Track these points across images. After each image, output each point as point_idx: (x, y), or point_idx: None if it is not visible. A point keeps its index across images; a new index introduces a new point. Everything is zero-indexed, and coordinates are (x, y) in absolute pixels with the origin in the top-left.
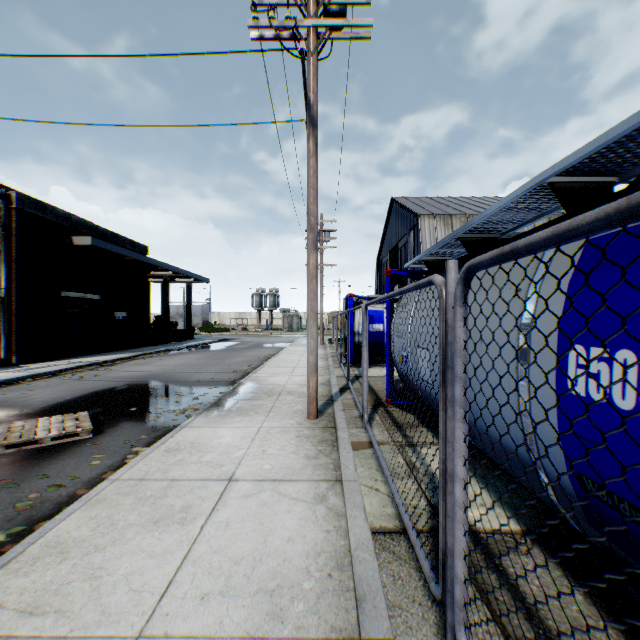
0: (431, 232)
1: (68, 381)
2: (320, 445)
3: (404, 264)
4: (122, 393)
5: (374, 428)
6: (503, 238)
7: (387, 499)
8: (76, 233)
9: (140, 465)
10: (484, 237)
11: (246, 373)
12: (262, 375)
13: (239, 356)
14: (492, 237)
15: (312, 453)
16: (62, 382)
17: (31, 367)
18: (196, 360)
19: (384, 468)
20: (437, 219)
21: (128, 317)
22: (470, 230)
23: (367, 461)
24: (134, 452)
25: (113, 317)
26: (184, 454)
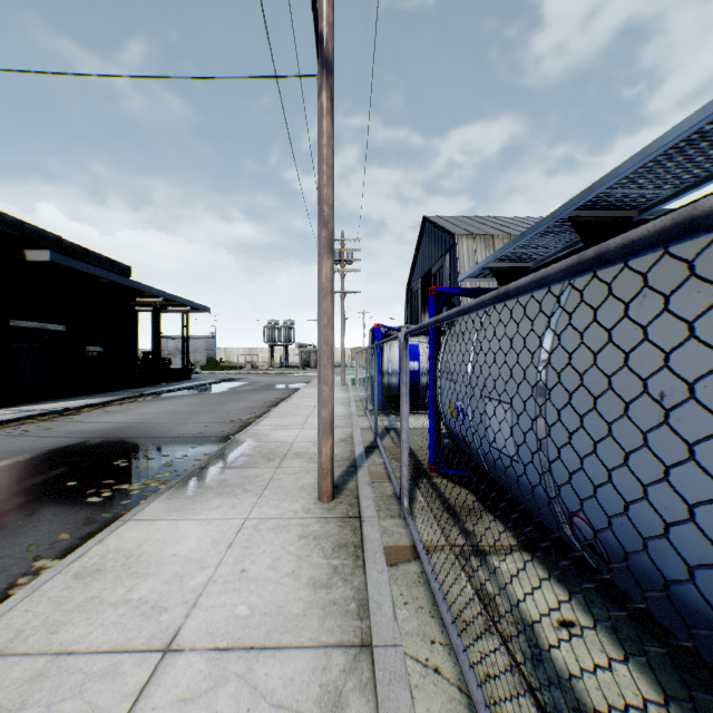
0: (470, 255)
1: (3, 438)
2: (335, 555)
3: None
4: (69, 456)
5: (417, 517)
6: (638, 220)
7: (459, 700)
8: (32, 246)
9: (15, 612)
10: (611, 216)
11: (246, 424)
12: (265, 428)
13: (242, 401)
14: (624, 216)
15: (322, 574)
16: None
17: None
18: (187, 406)
19: (448, 624)
20: (477, 240)
21: (105, 353)
22: (593, 201)
23: (413, 591)
24: (36, 569)
25: (84, 353)
26: (106, 582)
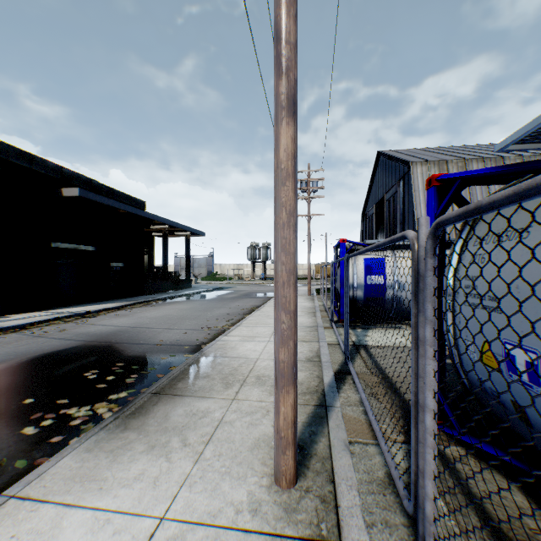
0: (424, 179)
1: (24, 338)
2: None
3: (392, 215)
4: (55, 362)
5: None
6: None
7: None
8: (68, 186)
9: None
10: None
11: (220, 332)
12: (233, 339)
13: (223, 307)
14: None
15: None
16: (16, 339)
17: (9, 318)
18: (178, 311)
19: None
20: (430, 165)
21: (124, 268)
22: None
23: None
24: None
25: (109, 268)
26: None
